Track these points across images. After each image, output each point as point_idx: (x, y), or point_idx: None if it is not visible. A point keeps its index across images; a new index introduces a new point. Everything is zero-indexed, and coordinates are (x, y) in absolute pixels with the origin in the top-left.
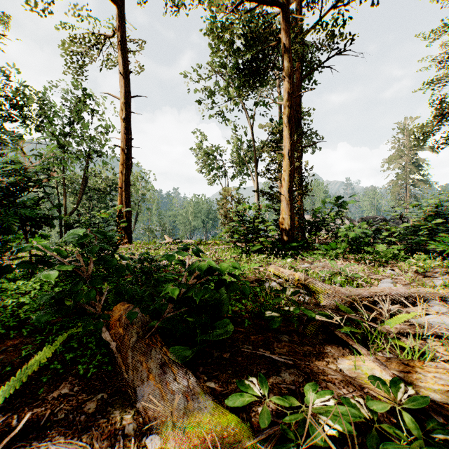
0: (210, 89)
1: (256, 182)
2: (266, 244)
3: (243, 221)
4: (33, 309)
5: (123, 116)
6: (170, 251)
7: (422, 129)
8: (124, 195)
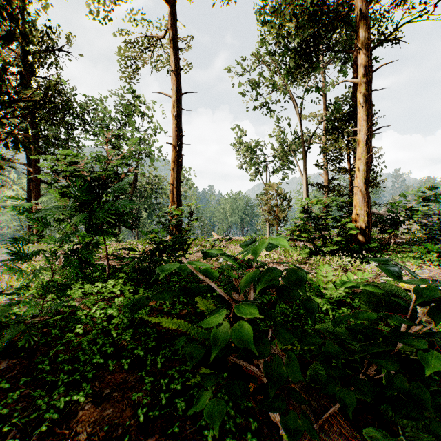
0: (255, 81)
1: (305, 176)
2: (340, 244)
3: (313, 217)
4: (123, 325)
5: (174, 114)
6: (419, 281)
7: None
8: (175, 192)
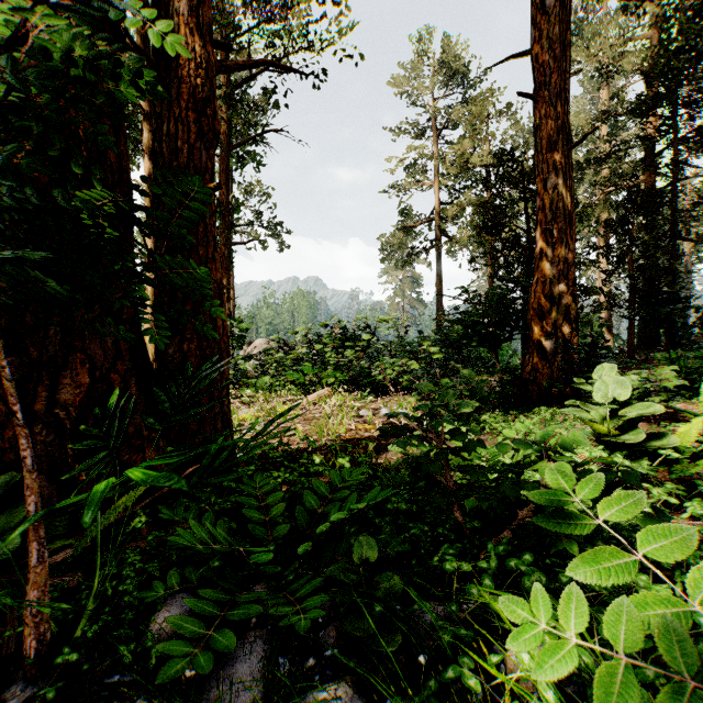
0: None
1: None
2: None
3: None
4: None
5: None
6: None
7: (388, 241)
8: None
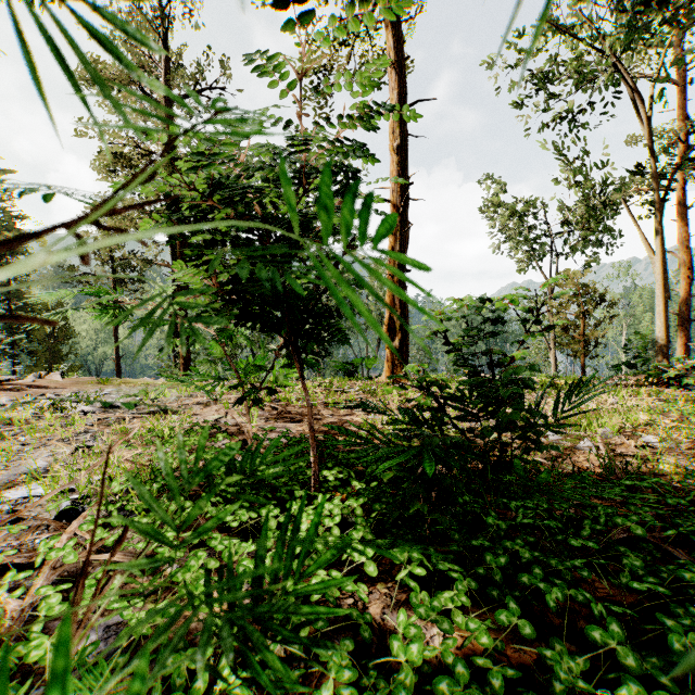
0: (541, 72)
1: (659, 250)
2: None
3: None
4: None
5: (396, 144)
6: None
7: None
8: None
